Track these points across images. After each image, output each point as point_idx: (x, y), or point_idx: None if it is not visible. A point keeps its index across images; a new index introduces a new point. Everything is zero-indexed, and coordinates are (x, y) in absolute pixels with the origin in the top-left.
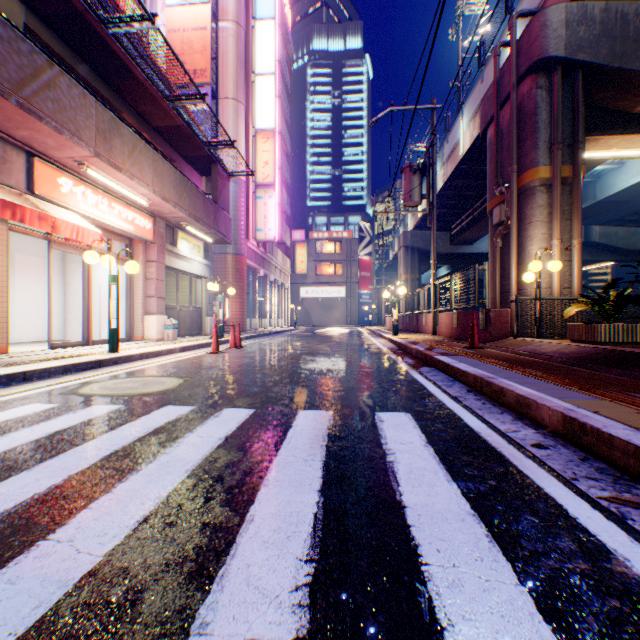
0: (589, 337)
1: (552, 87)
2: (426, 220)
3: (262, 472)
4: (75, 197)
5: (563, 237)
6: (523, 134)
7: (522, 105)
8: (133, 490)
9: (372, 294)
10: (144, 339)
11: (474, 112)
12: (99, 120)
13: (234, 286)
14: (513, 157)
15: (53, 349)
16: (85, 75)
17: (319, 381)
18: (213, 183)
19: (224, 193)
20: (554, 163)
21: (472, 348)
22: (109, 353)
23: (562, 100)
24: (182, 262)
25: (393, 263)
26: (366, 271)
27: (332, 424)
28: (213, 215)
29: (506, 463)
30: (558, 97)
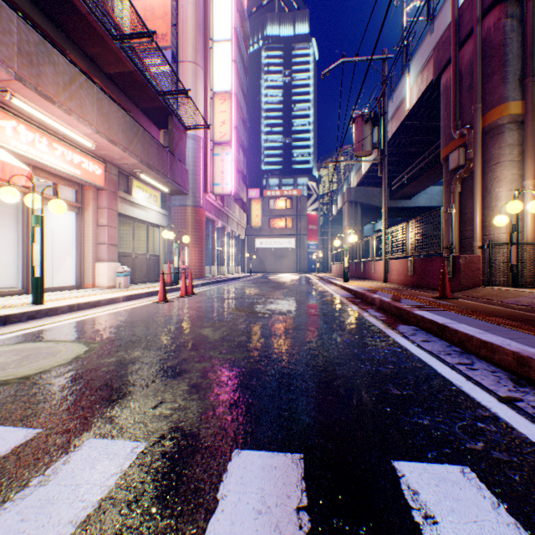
0: None
1: (525, 14)
2: (369, 177)
3: None
4: (3, 131)
5: None
6: (489, 69)
7: (488, 39)
8: None
9: (318, 245)
10: (95, 286)
11: (422, 66)
12: (21, 39)
13: (193, 236)
14: (477, 95)
15: None
16: (20, 4)
17: (272, 352)
18: (169, 135)
19: (181, 145)
20: (528, 96)
21: (444, 299)
22: (31, 305)
23: (534, 29)
24: (137, 210)
25: (337, 218)
26: (313, 224)
27: None
28: (168, 165)
29: None
30: (532, 24)
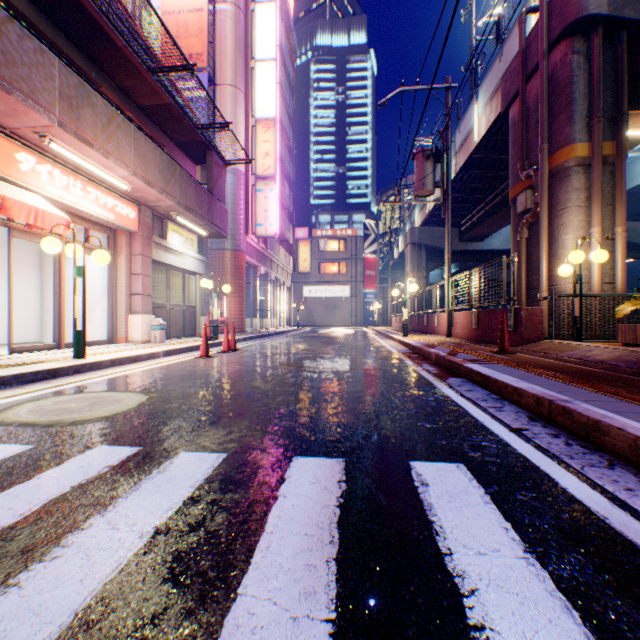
0: None
1: (591, 51)
2: (434, 215)
3: None
4: (38, 177)
5: (603, 224)
6: (556, 107)
7: (554, 74)
8: None
9: (377, 293)
10: (128, 341)
11: (491, 94)
12: (62, 83)
13: (232, 284)
14: (544, 134)
15: (13, 354)
16: (54, 38)
17: (323, 399)
18: (207, 171)
19: (220, 182)
20: (594, 139)
21: (502, 353)
22: (73, 359)
23: (602, 66)
24: (172, 256)
25: (398, 261)
26: (371, 270)
27: (344, 492)
28: (207, 205)
29: None
30: (599, 62)
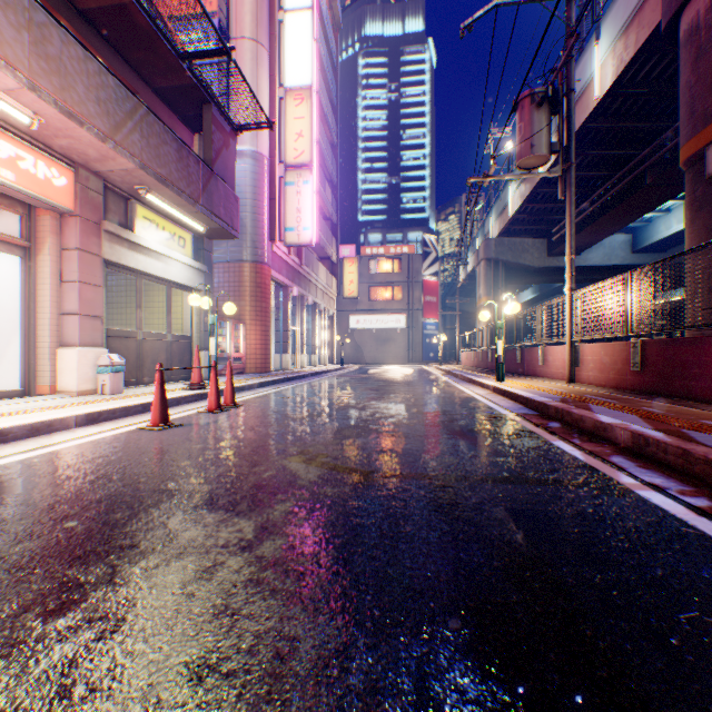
0: None
1: None
2: (517, 222)
3: None
4: None
5: None
6: None
7: None
8: None
9: (439, 324)
10: (56, 392)
11: (627, 19)
12: None
13: (252, 308)
14: None
15: None
16: None
17: None
18: (205, 135)
19: (225, 155)
20: None
21: None
22: None
23: None
24: (144, 258)
25: (464, 286)
26: (431, 295)
27: None
28: (200, 182)
29: None
30: None
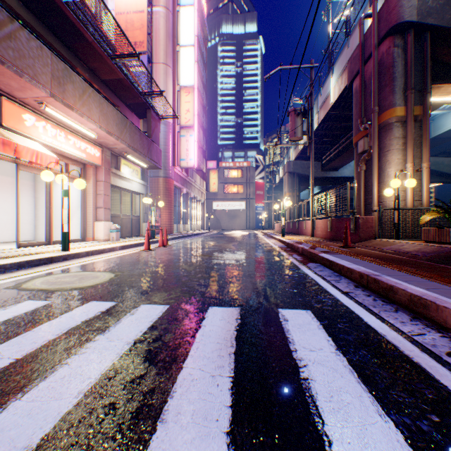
0: (442, 239)
1: (406, 45)
2: (304, 153)
3: (163, 397)
4: (37, 130)
5: (414, 161)
6: (383, 83)
7: (382, 60)
8: (1, 431)
9: (264, 207)
10: (94, 240)
11: (342, 71)
12: (54, 68)
13: (164, 200)
14: (375, 100)
15: (20, 248)
16: (46, 36)
17: (227, 276)
18: (148, 123)
19: (156, 131)
20: (408, 104)
21: (346, 247)
22: (61, 251)
23: (414, 56)
24: (124, 182)
25: (279, 184)
26: (260, 190)
27: (239, 324)
28: (147, 147)
29: (434, 382)
30: (411, 53)
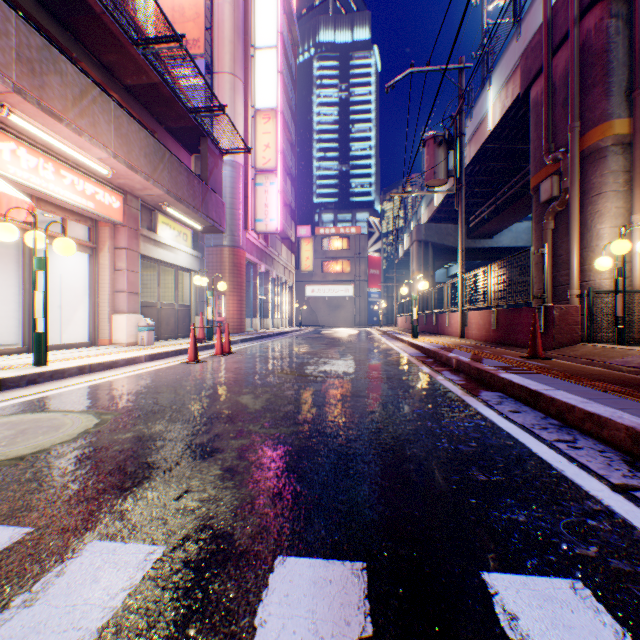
0: None
1: (633, 13)
2: (442, 212)
3: None
4: None
5: None
6: (589, 80)
7: (587, 43)
8: None
9: (381, 293)
10: (112, 343)
11: (507, 77)
12: (21, 43)
13: (231, 282)
14: (575, 111)
15: None
16: (21, 1)
17: (326, 426)
18: (202, 160)
19: (216, 173)
20: (636, 113)
21: (535, 358)
22: (32, 366)
23: None
24: (163, 251)
25: (403, 260)
26: (375, 268)
27: None
28: (201, 196)
29: None
30: None
